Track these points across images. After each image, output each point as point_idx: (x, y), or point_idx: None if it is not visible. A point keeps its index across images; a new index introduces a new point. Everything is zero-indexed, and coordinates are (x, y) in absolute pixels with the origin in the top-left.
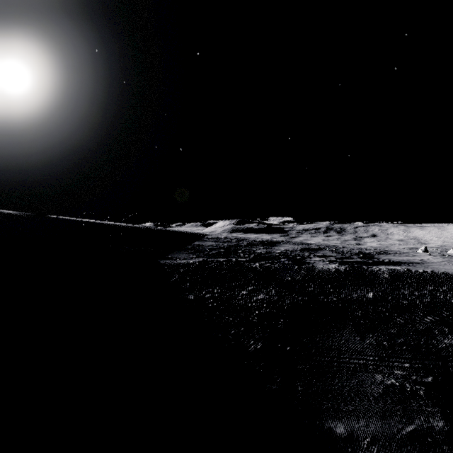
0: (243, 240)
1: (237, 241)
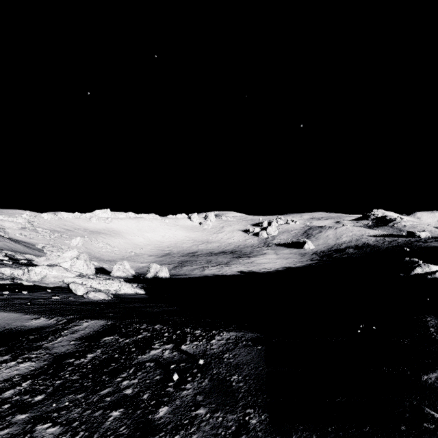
0: None
1: None
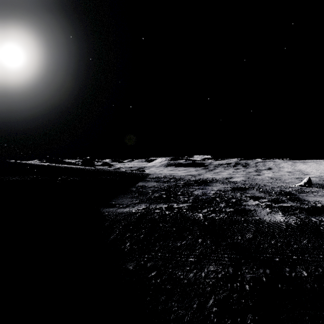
0: (180, 179)
1: (175, 180)
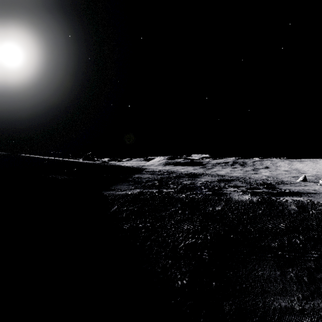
0: (173, 173)
1: (168, 173)
